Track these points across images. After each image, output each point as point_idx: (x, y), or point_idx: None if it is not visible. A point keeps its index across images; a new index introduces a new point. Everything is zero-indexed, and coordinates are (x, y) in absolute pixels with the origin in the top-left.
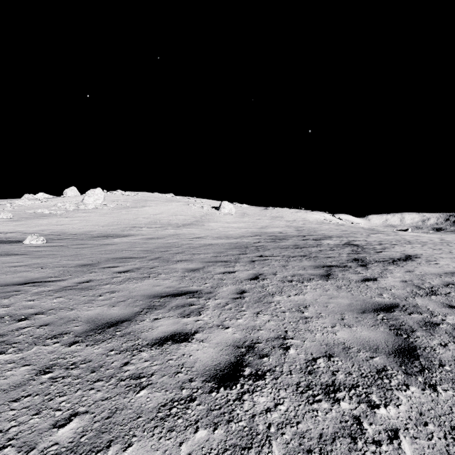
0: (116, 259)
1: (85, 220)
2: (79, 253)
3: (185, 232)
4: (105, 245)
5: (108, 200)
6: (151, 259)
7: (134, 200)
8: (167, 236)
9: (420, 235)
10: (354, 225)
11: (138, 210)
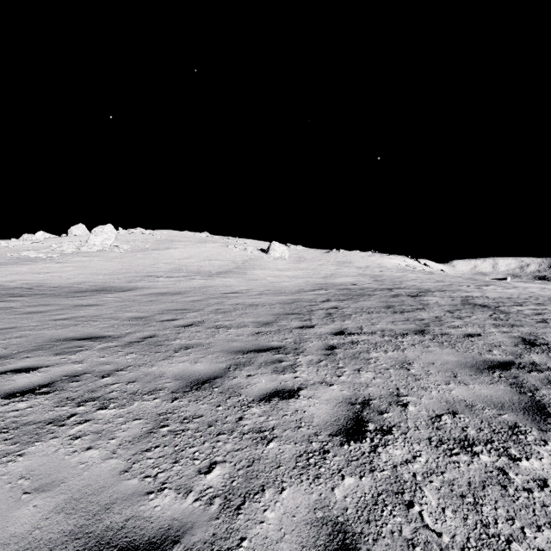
0: (63, 341)
1: (83, 266)
2: (13, 325)
3: (218, 283)
4: (81, 307)
5: (122, 240)
6: (129, 343)
7: (157, 240)
8: (190, 290)
9: (546, 287)
10: (445, 272)
11: (160, 253)
